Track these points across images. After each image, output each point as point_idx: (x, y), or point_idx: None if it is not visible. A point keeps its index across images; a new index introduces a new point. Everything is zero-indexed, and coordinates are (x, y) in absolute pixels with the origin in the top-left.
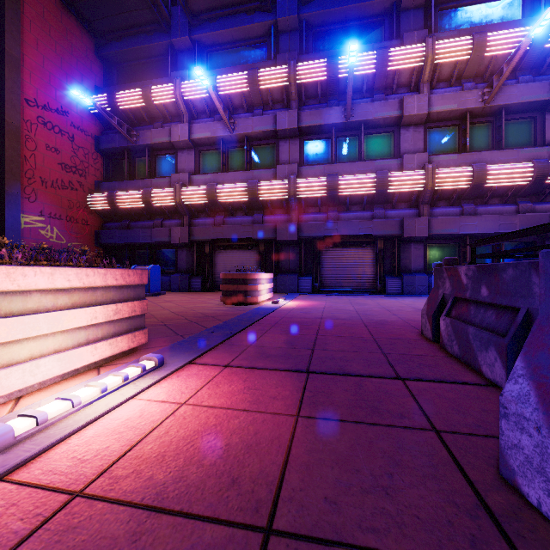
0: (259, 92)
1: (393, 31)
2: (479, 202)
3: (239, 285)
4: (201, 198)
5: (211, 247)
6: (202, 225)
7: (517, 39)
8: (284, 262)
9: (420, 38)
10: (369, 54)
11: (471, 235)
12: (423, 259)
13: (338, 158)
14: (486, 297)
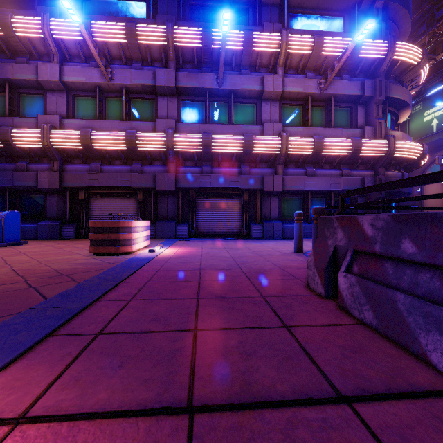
0: (137, 46)
1: (256, 19)
2: (316, 166)
3: (110, 234)
4: (74, 143)
5: (87, 193)
6: (76, 171)
7: (342, 46)
8: (162, 210)
9: (277, 29)
10: (238, 32)
11: (312, 191)
12: (278, 210)
13: (211, 120)
14: (416, 255)
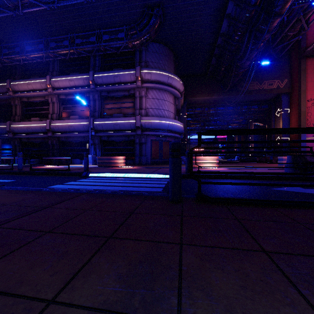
0: None
1: None
2: None
3: None
4: None
5: None
6: None
7: None
8: None
9: None
10: None
11: None
12: None
13: None
14: None
